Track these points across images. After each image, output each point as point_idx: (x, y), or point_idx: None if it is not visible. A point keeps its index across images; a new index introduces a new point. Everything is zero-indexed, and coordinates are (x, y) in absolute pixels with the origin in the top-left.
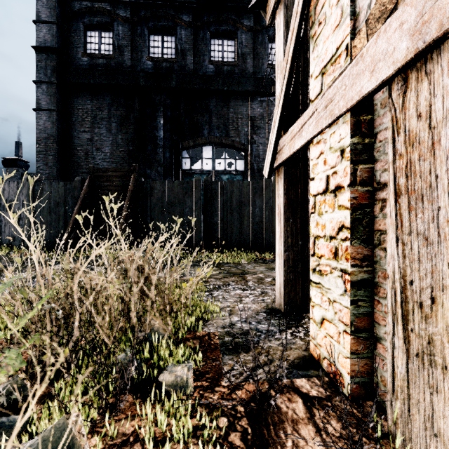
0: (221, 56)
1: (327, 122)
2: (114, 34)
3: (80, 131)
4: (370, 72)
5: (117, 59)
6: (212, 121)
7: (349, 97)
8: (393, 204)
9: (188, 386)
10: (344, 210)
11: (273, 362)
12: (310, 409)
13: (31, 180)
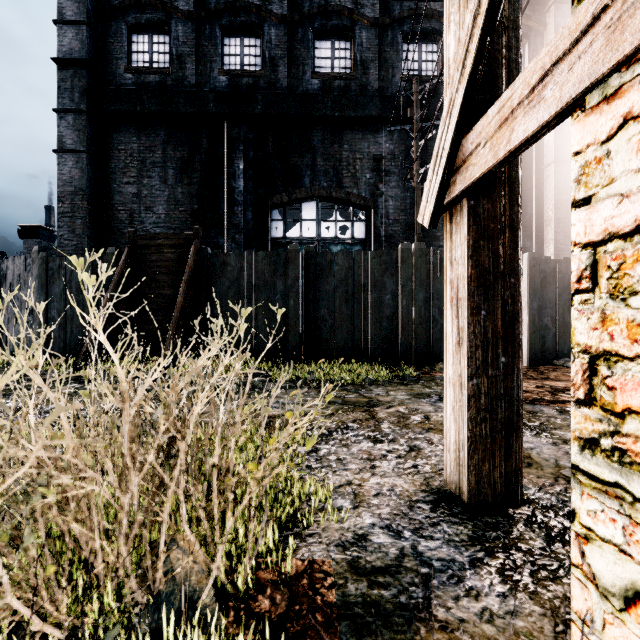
0: (330, 65)
1: None
2: (171, 38)
3: (122, 182)
4: None
5: (176, 75)
6: (316, 163)
7: None
8: None
9: None
10: None
11: None
12: None
13: None
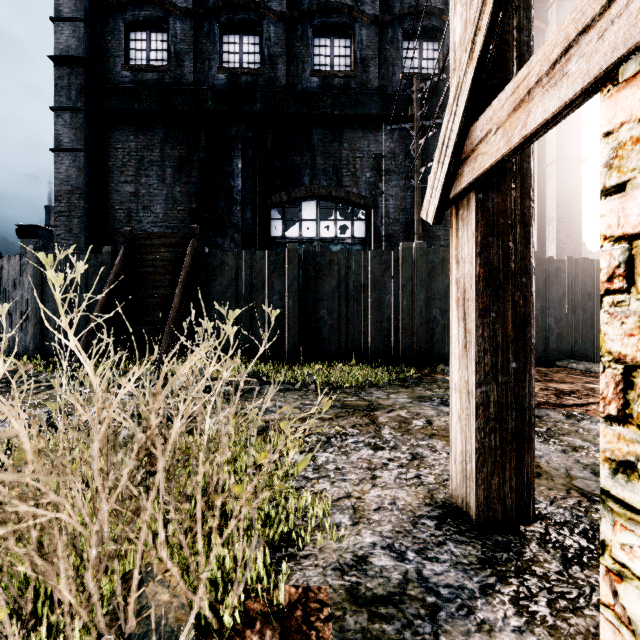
0: (329, 63)
1: None
2: (169, 35)
3: (119, 181)
4: None
5: (174, 73)
6: (316, 162)
7: None
8: None
9: None
10: None
11: None
12: None
13: None
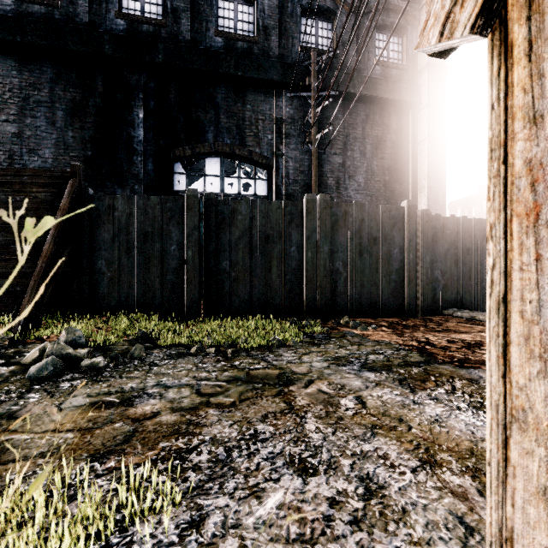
0: (233, 27)
1: None
2: None
3: None
4: None
5: (65, 10)
6: (219, 120)
7: None
8: None
9: None
10: None
11: None
12: None
13: None
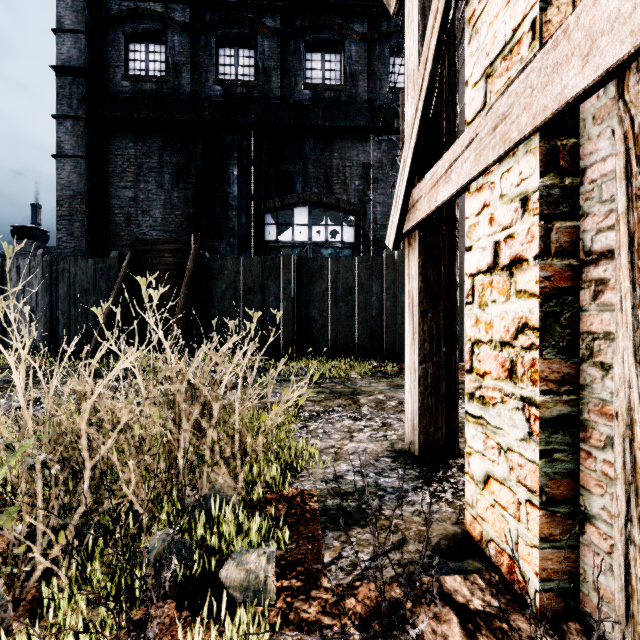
0: (321, 77)
1: (497, 153)
2: (168, 47)
3: (119, 187)
4: (583, 57)
5: (172, 84)
6: (307, 170)
7: (538, 107)
8: (627, 287)
9: (267, 591)
10: (527, 298)
11: (406, 544)
12: (473, 636)
13: (10, 250)
